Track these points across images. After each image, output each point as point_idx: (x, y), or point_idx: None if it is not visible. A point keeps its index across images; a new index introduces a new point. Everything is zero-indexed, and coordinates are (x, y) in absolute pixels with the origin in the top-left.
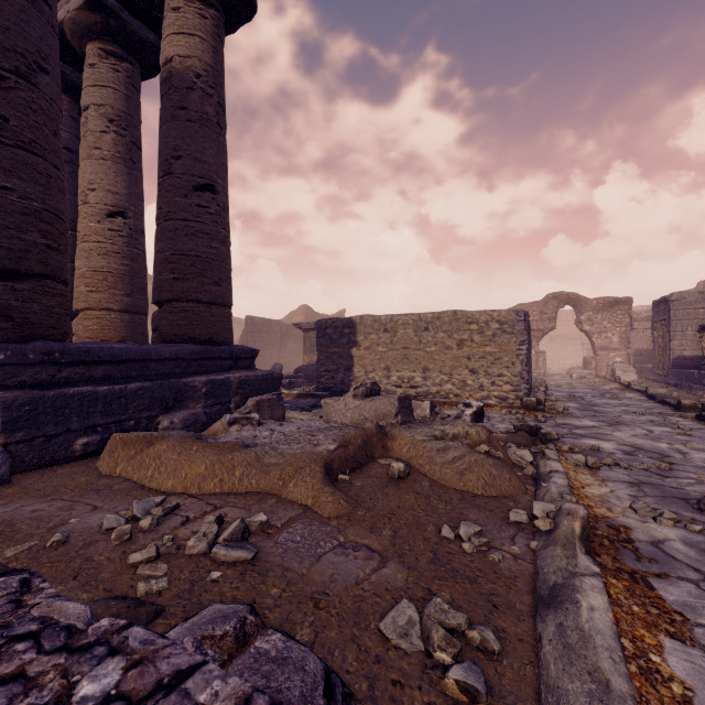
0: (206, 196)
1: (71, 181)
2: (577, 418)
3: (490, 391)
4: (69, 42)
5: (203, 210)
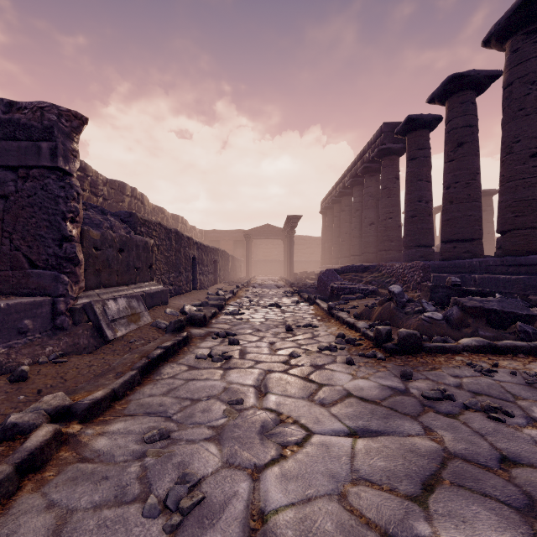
0: None
1: None
2: None
3: None
4: None
5: None
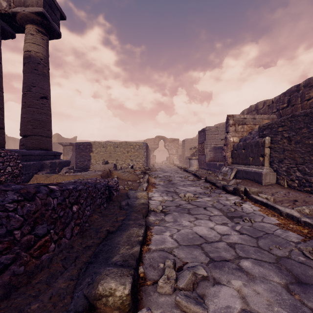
0: (45, 101)
1: None
2: (158, 171)
3: (136, 166)
4: None
5: (44, 105)
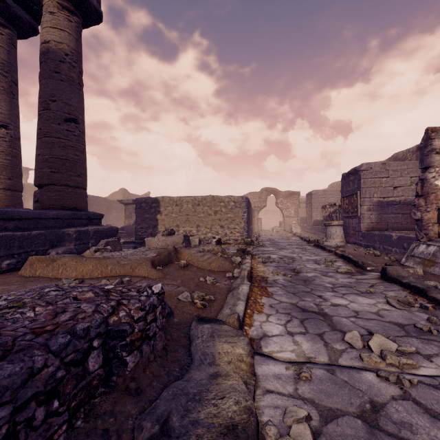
0: (72, 125)
1: None
2: (267, 247)
3: (230, 236)
4: None
5: (70, 133)
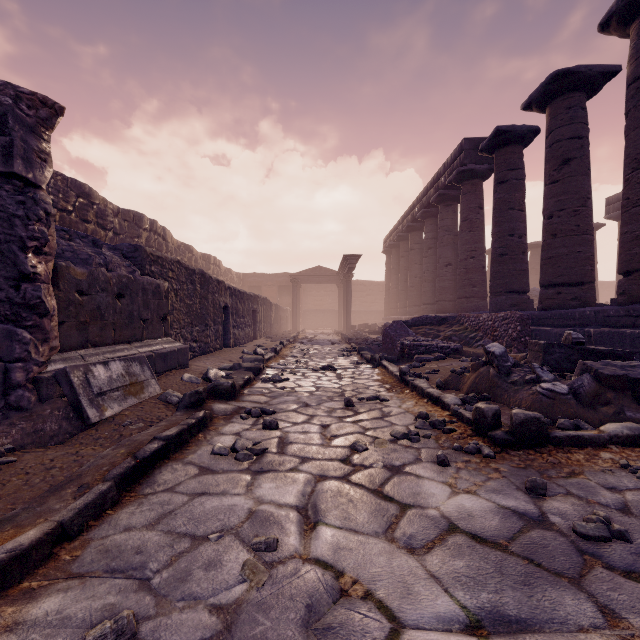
0: None
1: None
2: None
3: None
4: None
5: None
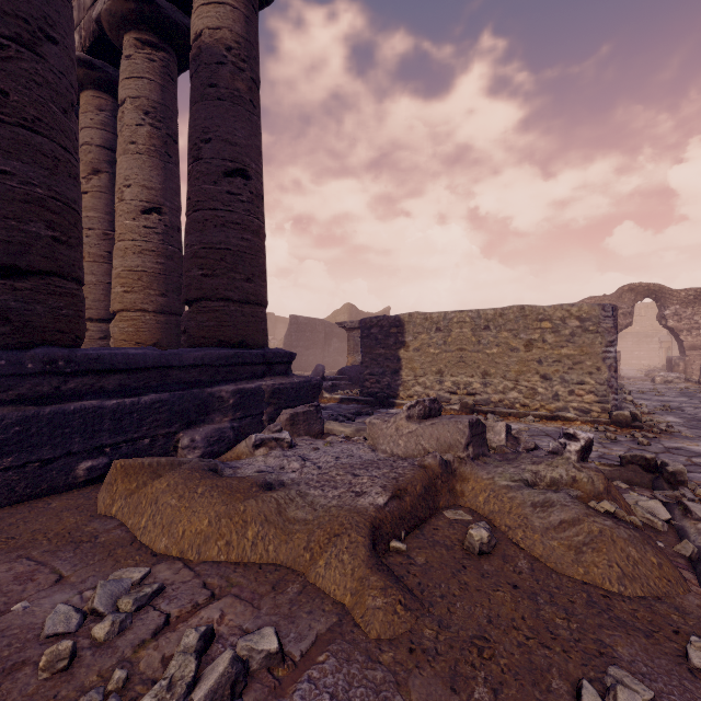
0: (237, 182)
1: (114, 181)
2: (691, 439)
3: (568, 402)
4: (109, 37)
5: (234, 198)
